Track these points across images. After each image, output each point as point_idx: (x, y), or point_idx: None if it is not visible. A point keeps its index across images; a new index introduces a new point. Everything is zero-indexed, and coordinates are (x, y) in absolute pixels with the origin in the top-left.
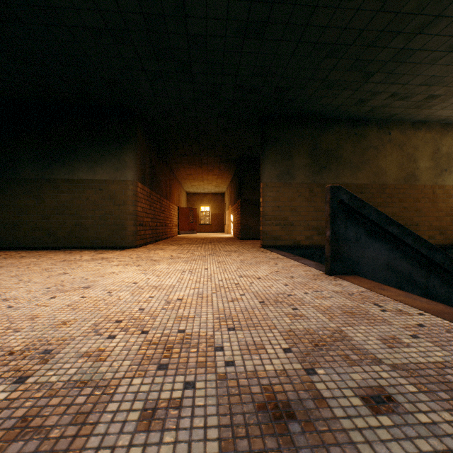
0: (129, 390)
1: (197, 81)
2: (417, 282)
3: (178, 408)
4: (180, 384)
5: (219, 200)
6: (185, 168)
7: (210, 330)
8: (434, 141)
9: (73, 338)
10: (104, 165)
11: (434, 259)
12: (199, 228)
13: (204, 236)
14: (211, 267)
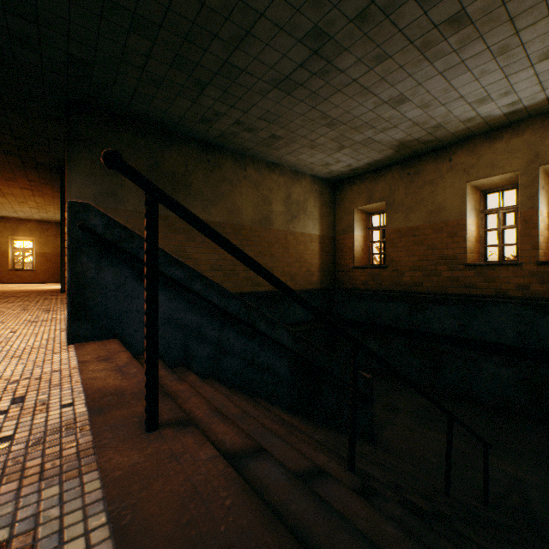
0: None
1: None
2: (208, 337)
3: None
4: None
5: (51, 232)
6: None
7: None
8: (287, 187)
9: None
10: None
11: (230, 307)
12: (9, 277)
13: (5, 288)
14: None
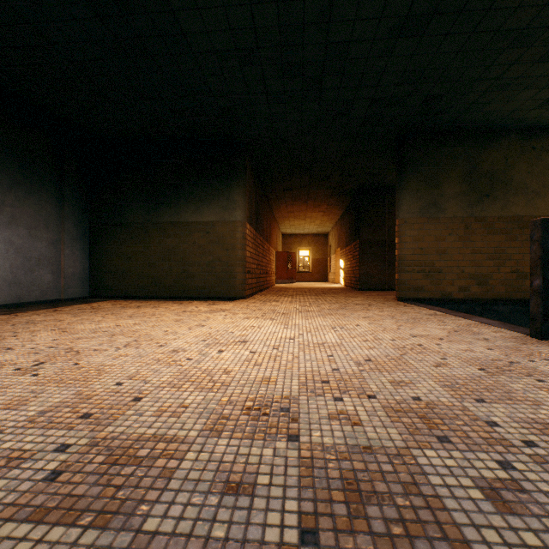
0: (432, 462)
1: (325, 99)
2: None
3: (520, 491)
4: (492, 463)
5: (320, 242)
6: (286, 205)
7: (451, 399)
8: None
9: (296, 397)
10: (211, 205)
11: None
12: (296, 277)
13: (308, 285)
14: (361, 324)
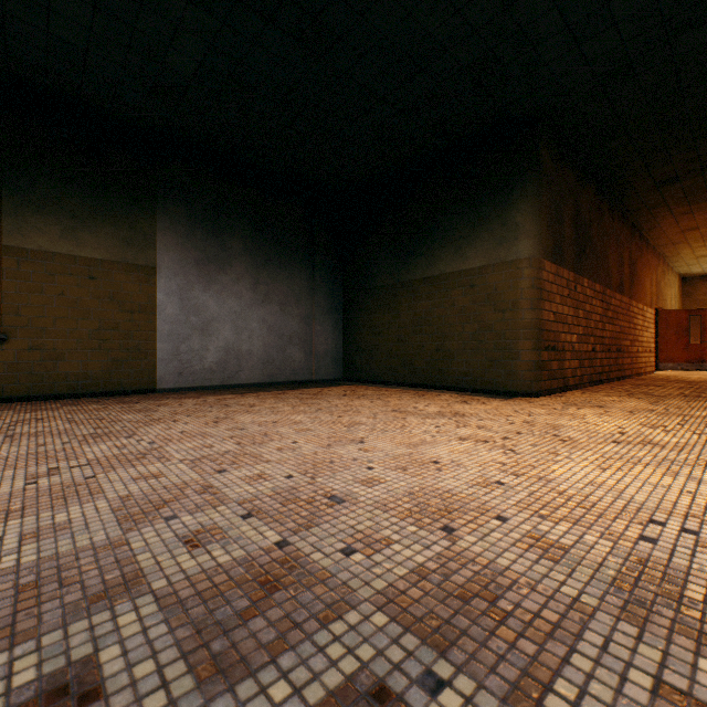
0: None
1: None
2: None
3: None
4: None
5: None
6: (672, 217)
7: None
8: None
9: None
10: (477, 242)
11: None
12: None
13: None
14: None
